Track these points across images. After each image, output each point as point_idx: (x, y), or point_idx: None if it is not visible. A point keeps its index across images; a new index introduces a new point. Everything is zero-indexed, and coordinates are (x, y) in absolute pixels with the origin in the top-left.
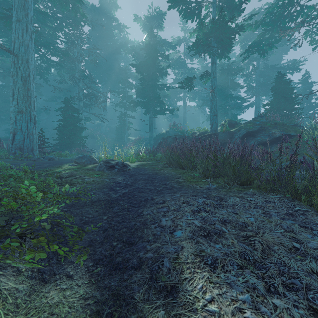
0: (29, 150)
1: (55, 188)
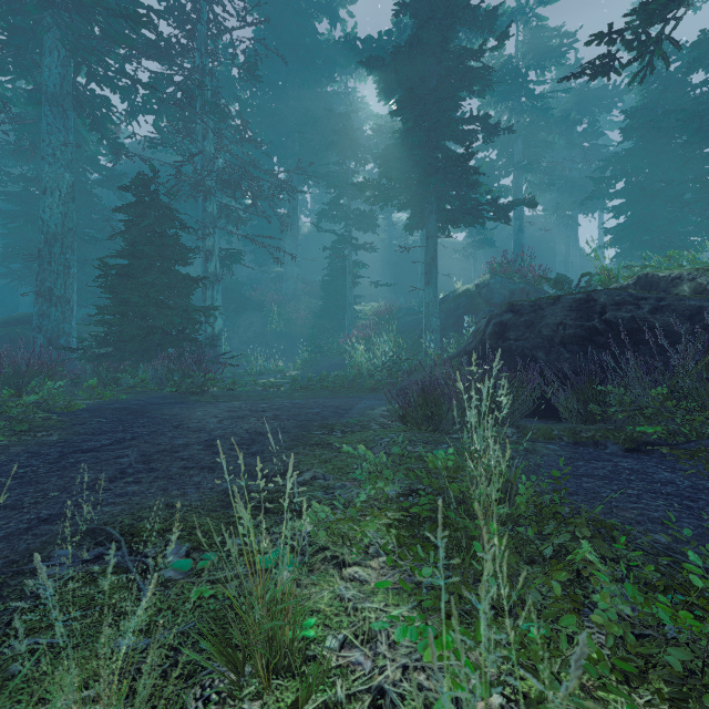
0: None
1: None
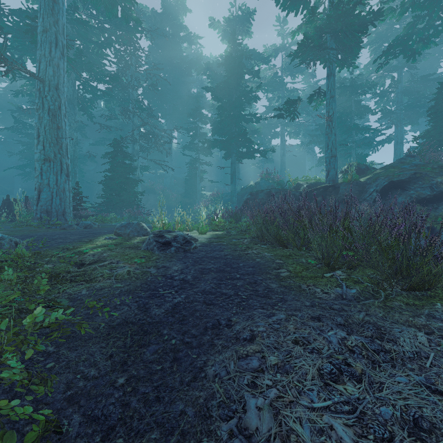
0: (58, 214)
1: (4, 321)
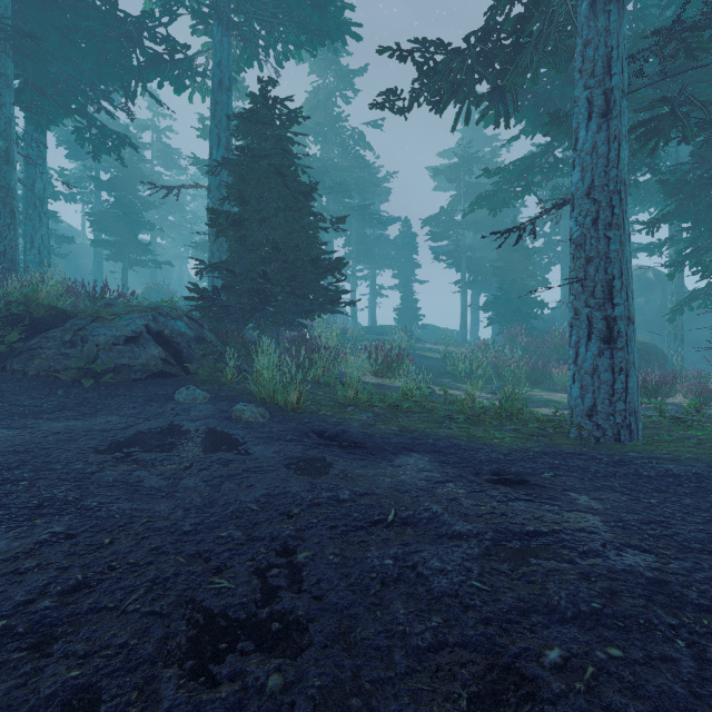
0: None
1: None
